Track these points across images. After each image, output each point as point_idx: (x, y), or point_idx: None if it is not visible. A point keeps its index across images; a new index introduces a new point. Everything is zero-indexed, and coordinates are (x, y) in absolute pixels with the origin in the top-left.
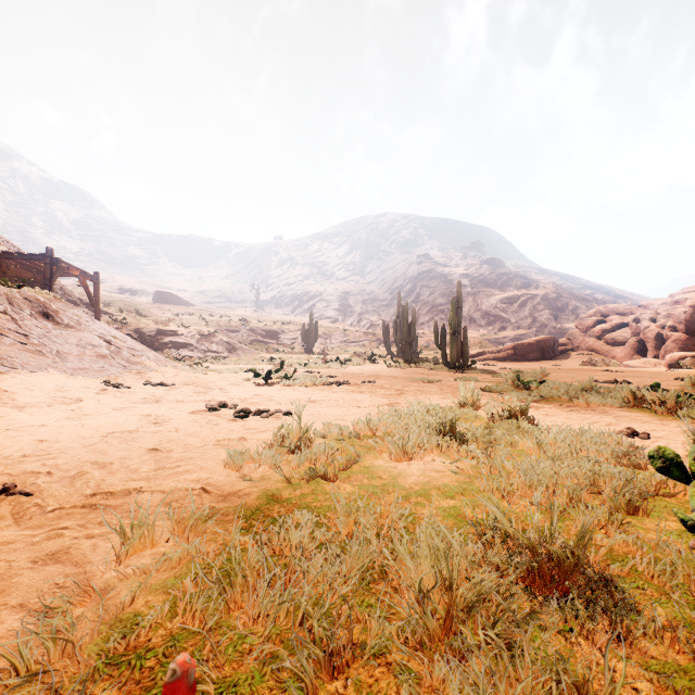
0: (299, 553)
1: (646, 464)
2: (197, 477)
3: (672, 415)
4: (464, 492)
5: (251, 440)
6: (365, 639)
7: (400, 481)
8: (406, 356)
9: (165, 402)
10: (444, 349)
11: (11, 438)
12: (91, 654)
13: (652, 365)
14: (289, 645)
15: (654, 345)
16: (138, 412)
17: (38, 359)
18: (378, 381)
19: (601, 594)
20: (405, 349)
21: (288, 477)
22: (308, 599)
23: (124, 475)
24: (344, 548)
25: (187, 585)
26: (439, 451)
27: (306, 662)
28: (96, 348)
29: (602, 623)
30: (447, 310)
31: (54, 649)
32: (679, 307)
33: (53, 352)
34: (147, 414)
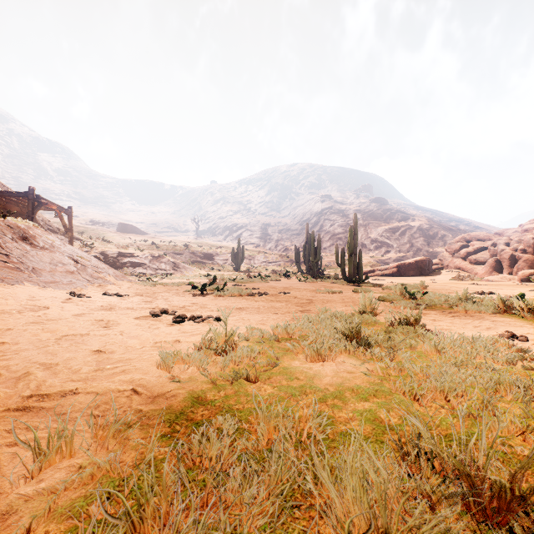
0: (218, 465)
1: None
2: (130, 378)
3: None
4: (376, 394)
5: (184, 342)
6: None
7: (315, 382)
8: (313, 273)
9: (117, 309)
10: (343, 267)
11: None
12: None
13: (507, 280)
14: None
15: (508, 264)
16: (93, 317)
17: (16, 275)
18: (292, 292)
19: None
20: (312, 267)
21: (213, 378)
22: None
23: (65, 375)
24: (265, 460)
25: (92, 512)
26: (348, 352)
27: None
28: (65, 265)
29: None
30: (344, 237)
31: None
32: (528, 234)
33: (29, 269)
34: (99, 319)
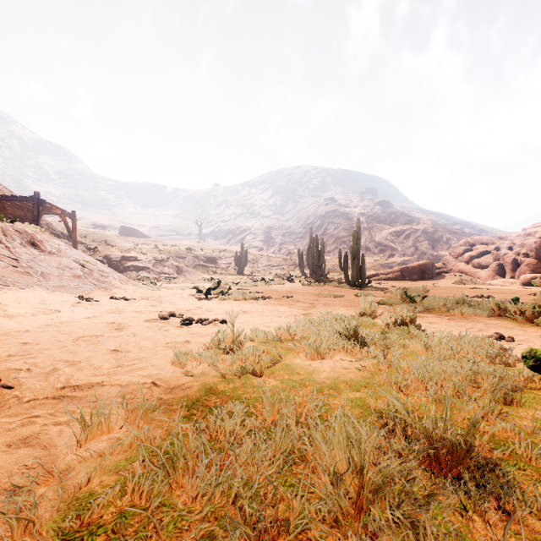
0: (231, 438)
1: (514, 362)
2: (148, 373)
3: (530, 323)
4: (367, 385)
5: (193, 343)
6: (288, 516)
7: (314, 376)
8: (317, 277)
9: (126, 312)
10: (346, 271)
11: (1, 341)
12: (49, 530)
13: (509, 284)
14: (222, 522)
15: (511, 268)
16: (104, 320)
17: (26, 279)
18: (295, 296)
19: (489, 475)
20: (316, 271)
21: (223, 373)
22: (239, 480)
23: (89, 371)
24: (269, 434)
25: (135, 467)
26: (345, 351)
27: (237, 540)
28: (72, 270)
29: (492, 501)
30: (348, 241)
31: (17, 527)
32: (530, 238)
33: (38, 273)
34: (111, 322)
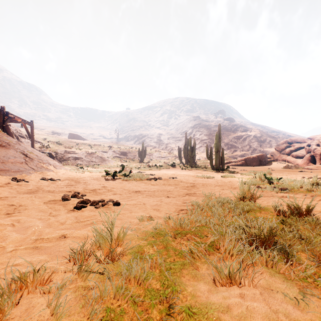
0: None
1: None
2: None
3: None
4: None
5: (70, 238)
6: None
7: None
8: (190, 164)
9: (39, 192)
10: (211, 160)
11: None
12: None
13: None
14: None
15: (320, 158)
16: (10, 201)
17: None
18: (178, 177)
19: None
20: (190, 160)
21: None
22: None
23: None
24: None
25: None
26: (265, 264)
27: None
28: (16, 158)
29: None
30: (208, 142)
31: None
32: None
33: None
34: (12, 204)
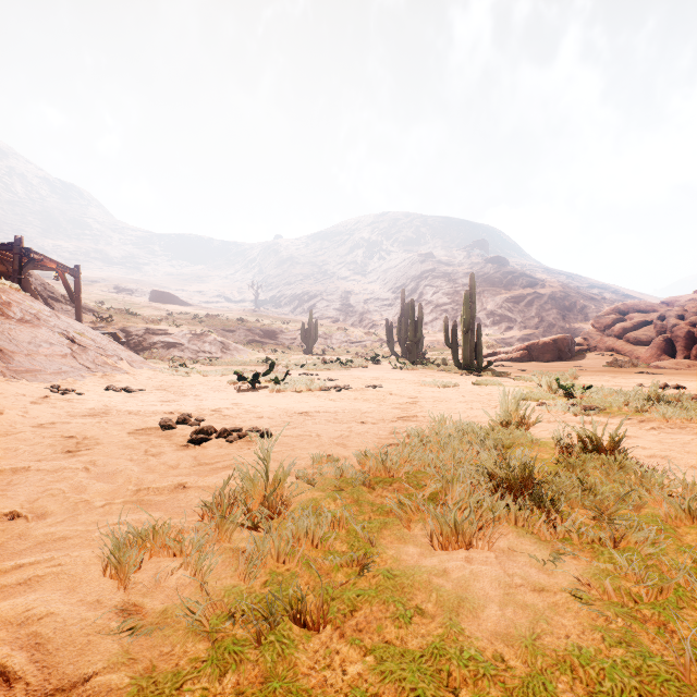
0: None
1: None
2: (24, 610)
3: None
4: (644, 690)
5: (193, 488)
6: None
7: (467, 628)
8: (412, 357)
9: (112, 414)
10: (456, 348)
11: None
12: None
13: (685, 366)
14: None
15: (684, 345)
16: (63, 431)
17: None
18: (384, 385)
19: None
20: (411, 349)
21: (219, 614)
22: None
23: None
24: None
25: None
26: (513, 522)
27: None
28: (54, 346)
29: None
30: (451, 309)
31: None
32: None
33: None
34: (69, 435)
